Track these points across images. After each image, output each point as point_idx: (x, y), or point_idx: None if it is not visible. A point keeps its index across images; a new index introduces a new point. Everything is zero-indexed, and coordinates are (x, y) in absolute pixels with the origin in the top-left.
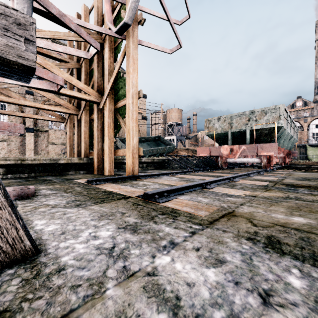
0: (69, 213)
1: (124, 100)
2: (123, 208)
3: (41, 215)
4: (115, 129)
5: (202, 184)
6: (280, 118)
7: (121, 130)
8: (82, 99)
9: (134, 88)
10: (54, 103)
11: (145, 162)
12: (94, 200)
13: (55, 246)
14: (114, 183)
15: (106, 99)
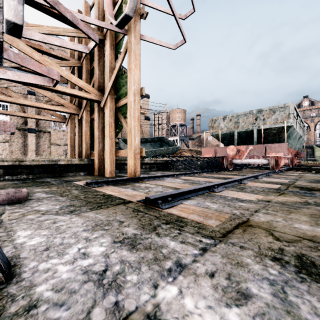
0: (59, 222)
1: (126, 98)
2: (122, 216)
3: (27, 224)
4: (117, 129)
5: (209, 186)
6: (290, 116)
7: (124, 131)
8: (82, 97)
9: (136, 85)
10: (56, 103)
11: (148, 163)
12: (90, 206)
13: (33, 268)
14: (114, 185)
15: (107, 97)
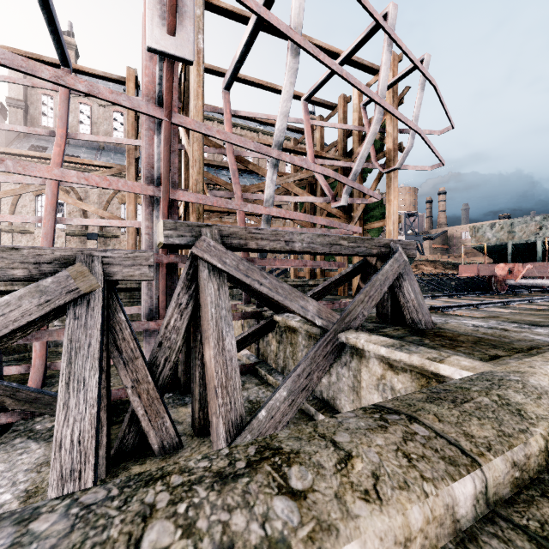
0: None
1: (378, 222)
2: None
3: None
4: None
5: (473, 304)
6: None
7: None
8: None
9: (395, 215)
10: None
11: None
12: None
13: None
14: None
15: (357, 221)
